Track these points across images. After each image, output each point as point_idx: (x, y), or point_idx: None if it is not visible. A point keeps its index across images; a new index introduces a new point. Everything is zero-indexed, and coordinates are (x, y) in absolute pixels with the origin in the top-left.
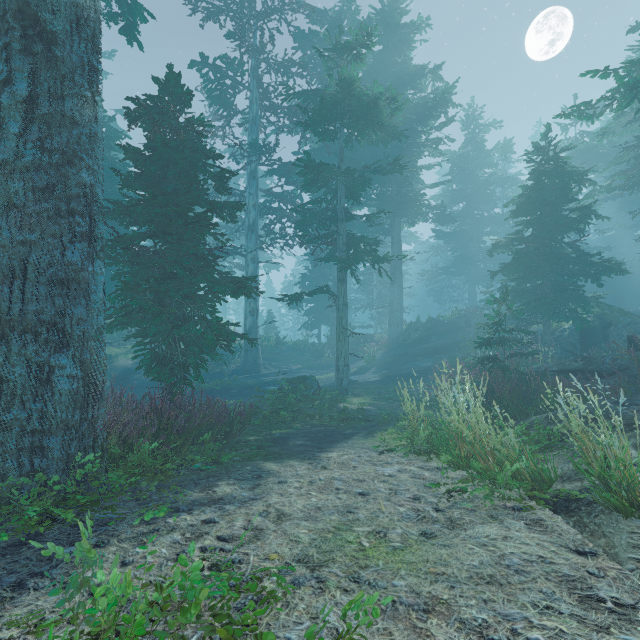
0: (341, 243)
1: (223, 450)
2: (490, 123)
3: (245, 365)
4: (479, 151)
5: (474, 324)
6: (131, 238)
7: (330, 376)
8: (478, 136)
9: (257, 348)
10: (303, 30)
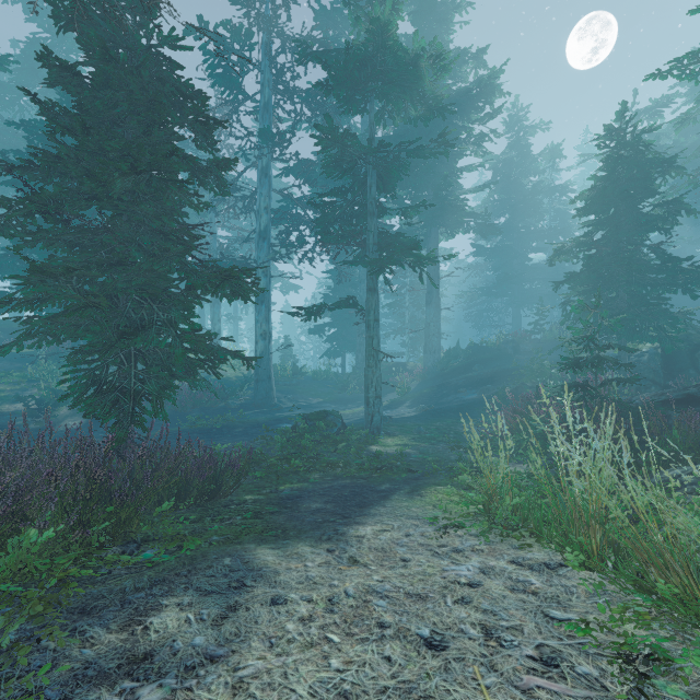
0: (371, 243)
1: (202, 520)
2: (537, 124)
3: (255, 398)
4: (524, 156)
5: (523, 350)
6: (53, 197)
7: (357, 411)
8: (523, 139)
9: (270, 378)
10: (325, 6)
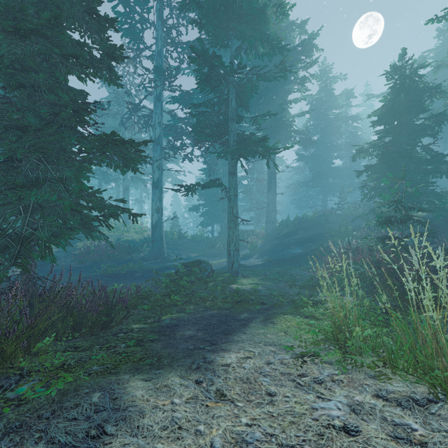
0: (232, 140)
1: (91, 349)
2: (338, 76)
3: (152, 253)
4: (330, 96)
5: (331, 221)
6: None
7: (221, 261)
8: (329, 86)
9: (162, 239)
10: None
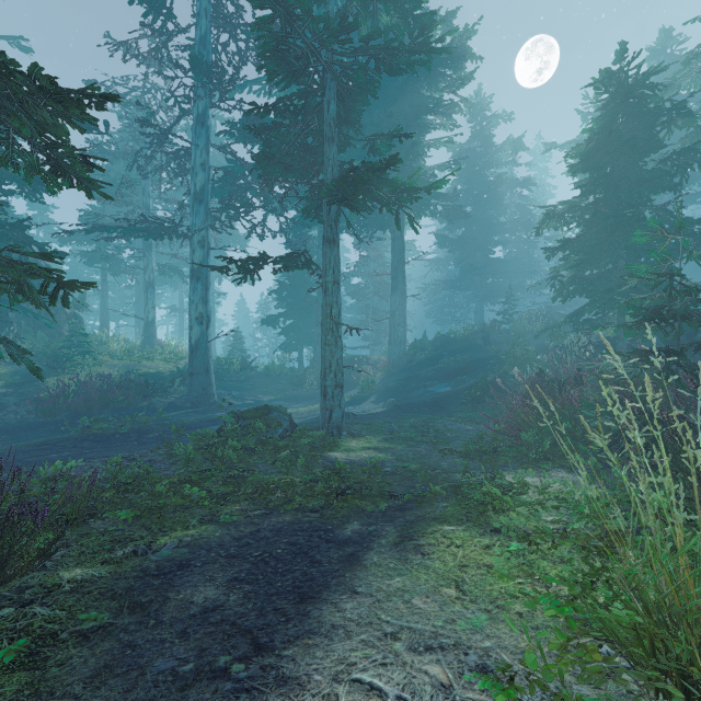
0: (330, 178)
1: None
2: (500, 115)
3: (189, 395)
4: (488, 146)
5: (494, 341)
6: None
7: (313, 408)
8: (486, 130)
9: (207, 371)
10: None
